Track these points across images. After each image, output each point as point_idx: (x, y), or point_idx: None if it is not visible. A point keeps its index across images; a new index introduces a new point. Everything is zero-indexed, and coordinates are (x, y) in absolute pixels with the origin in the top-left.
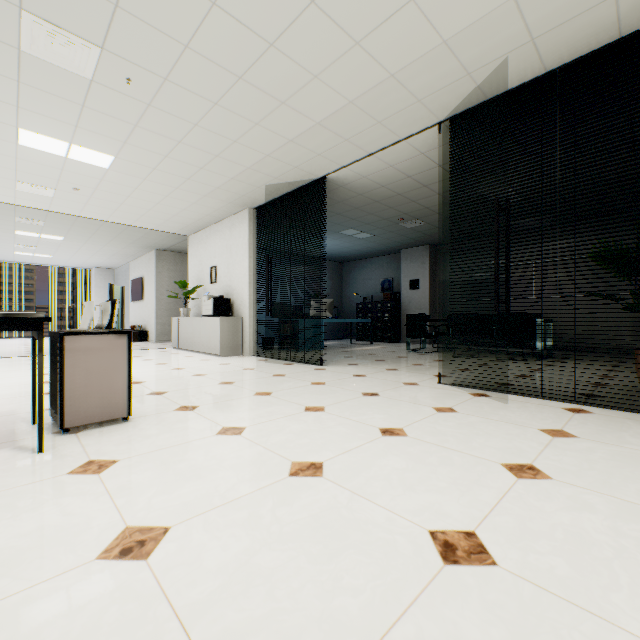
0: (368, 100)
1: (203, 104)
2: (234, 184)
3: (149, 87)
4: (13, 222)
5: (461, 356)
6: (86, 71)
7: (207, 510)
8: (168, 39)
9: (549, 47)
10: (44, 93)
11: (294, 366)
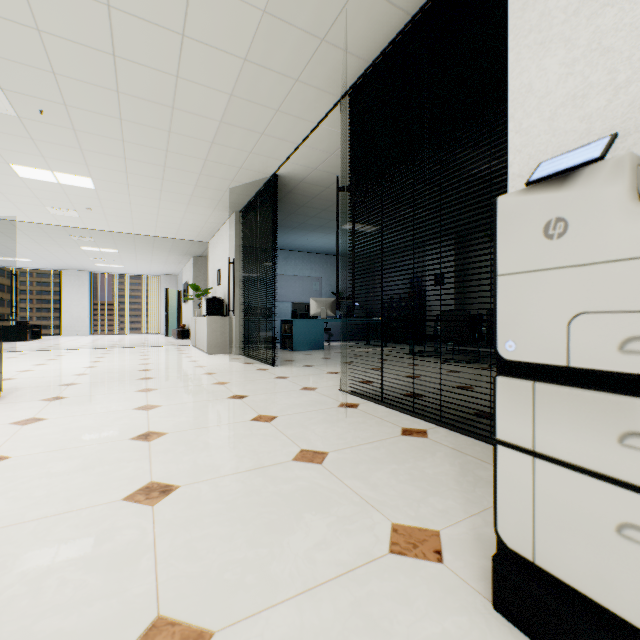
0: (246, 90)
1: (112, 121)
2: (202, 191)
3: (61, 114)
4: (73, 240)
5: (451, 361)
6: (9, 110)
7: None
8: (36, 70)
9: None
10: None
11: (247, 365)
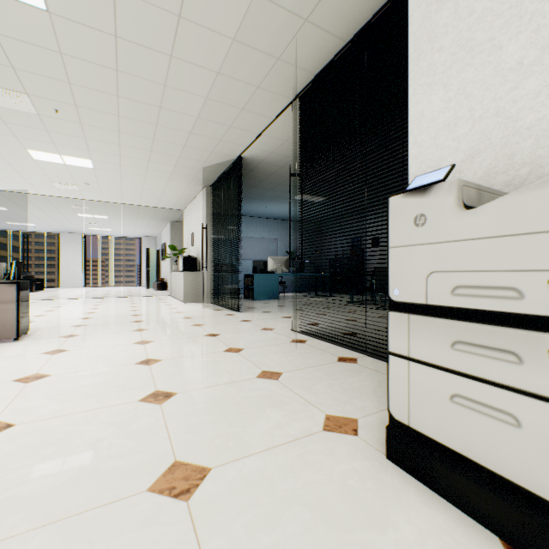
0: (218, 94)
1: (112, 117)
2: (180, 169)
3: (72, 112)
4: (72, 208)
5: (383, 308)
6: (31, 110)
7: None
8: (56, 81)
9: (328, 22)
10: (22, 127)
11: (217, 311)
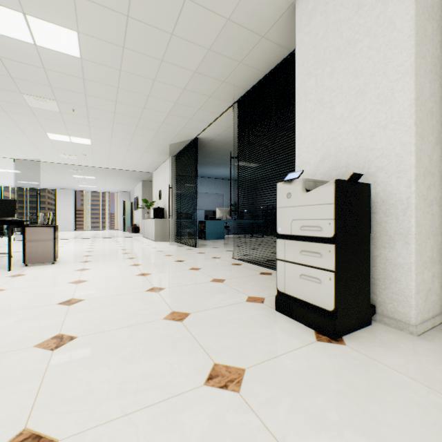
0: (183, 100)
1: (110, 114)
2: (153, 145)
3: (83, 111)
4: (69, 171)
5: None
6: (56, 109)
7: (24, 287)
8: (77, 93)
9: (254, 63)
10: (47, 119)
11: (180, 247)
